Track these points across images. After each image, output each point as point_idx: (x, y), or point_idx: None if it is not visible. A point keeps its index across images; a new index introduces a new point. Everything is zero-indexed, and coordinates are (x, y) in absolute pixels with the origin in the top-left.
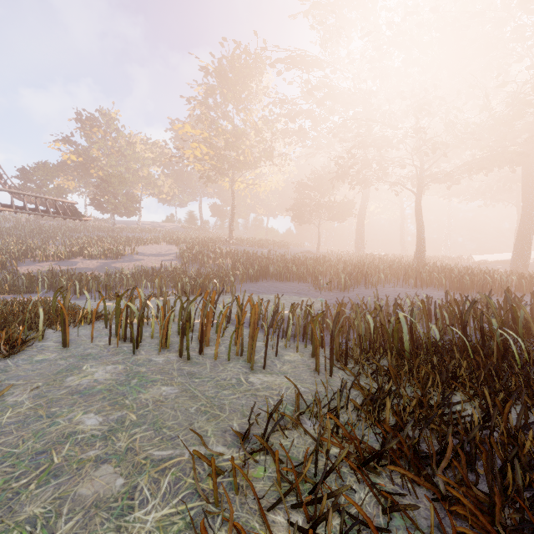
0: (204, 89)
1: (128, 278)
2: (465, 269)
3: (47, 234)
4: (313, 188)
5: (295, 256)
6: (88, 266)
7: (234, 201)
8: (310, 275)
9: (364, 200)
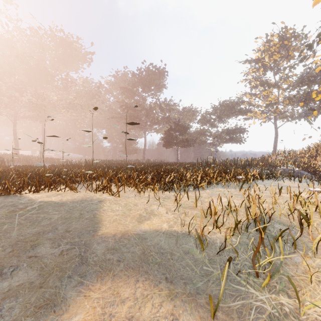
0: None
1: None
2: None
3: None
4: None
5: None
6: None
7: None
8: None
9: None
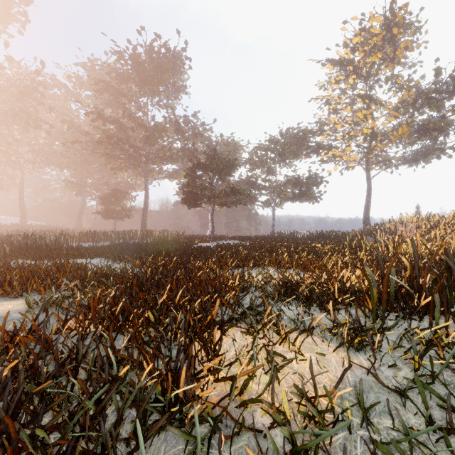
0: None
1: None
2: None
3: None
4: None
5: None
6: None
7: None
8: None
9: None
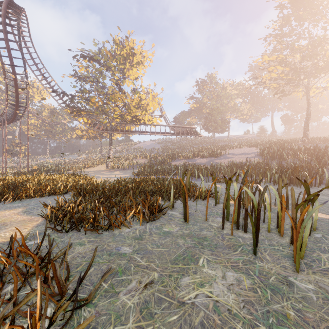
0: (278, 23)
1: (224, 169)
2: None
3: (184, 147)
4: None
5: None
6: (201, 162)
7: (309, 105)
8: None
9: None
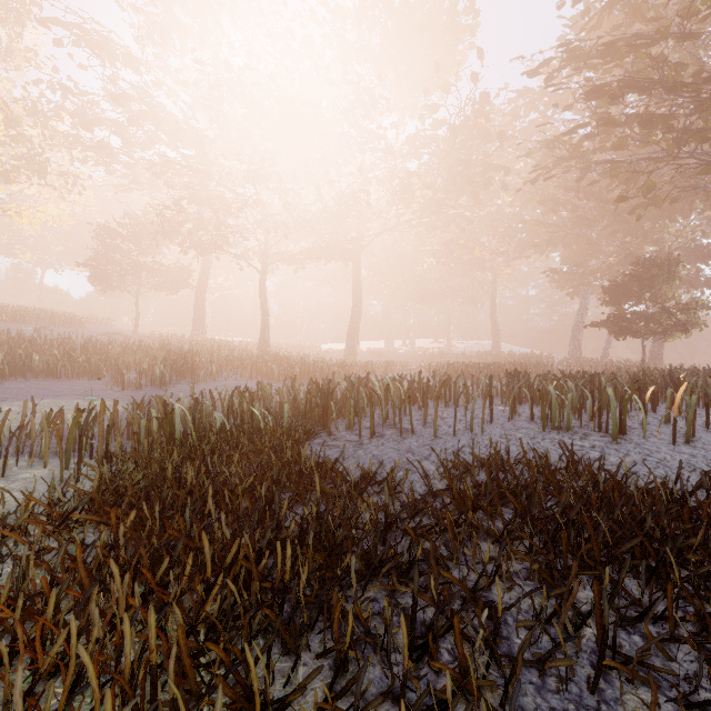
0: None
1: None
2: (305, 358)
3: None
4: (127, 240)
5: (91, 339)
6: None
7: None
8: (113, 369)
9: (204, 269)
